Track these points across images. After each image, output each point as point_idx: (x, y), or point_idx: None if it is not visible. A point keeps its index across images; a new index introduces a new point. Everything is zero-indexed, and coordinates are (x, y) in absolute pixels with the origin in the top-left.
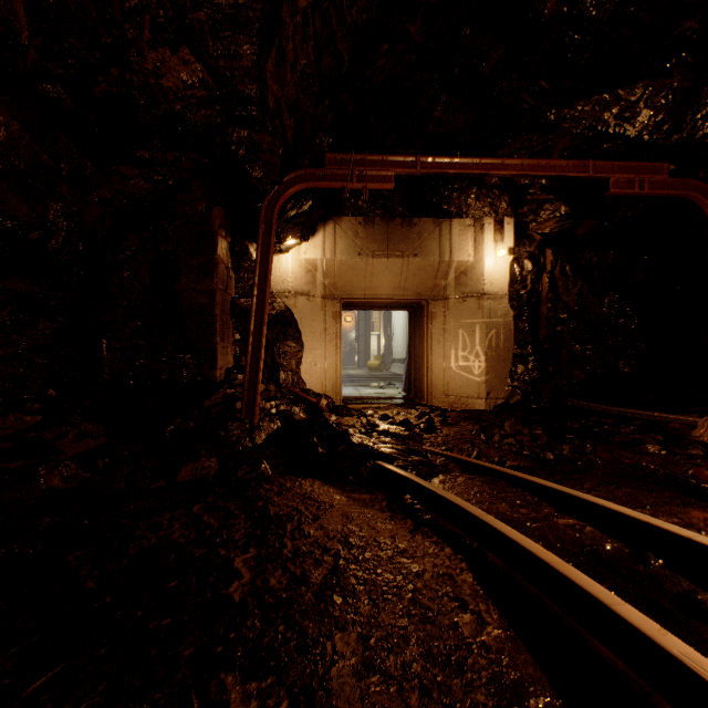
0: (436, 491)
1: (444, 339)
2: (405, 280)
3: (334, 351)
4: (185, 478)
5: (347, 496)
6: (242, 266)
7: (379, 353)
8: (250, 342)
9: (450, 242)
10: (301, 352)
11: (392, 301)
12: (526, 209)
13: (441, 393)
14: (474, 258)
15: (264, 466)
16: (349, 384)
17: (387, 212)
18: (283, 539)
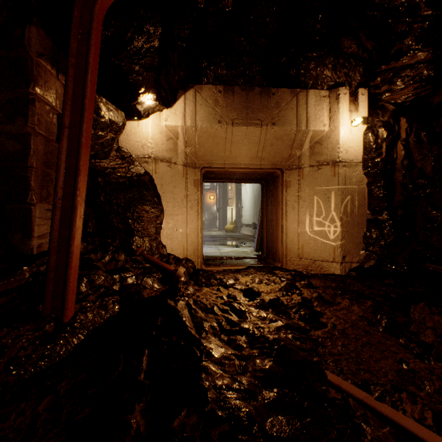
0: None
1: (298, 205)
2: (262, 149)
3: (195, 216)
4: None
5: None
6: None
7: (233, 220)
8: (58, 199)
9: (307, 112)
10: (160, 217)
11: (249, 170)
12: (379, 80)
13: (296, 256)
14: (329, 127)
15: None
16: (211, 243)
17: (246, 81)
18: None
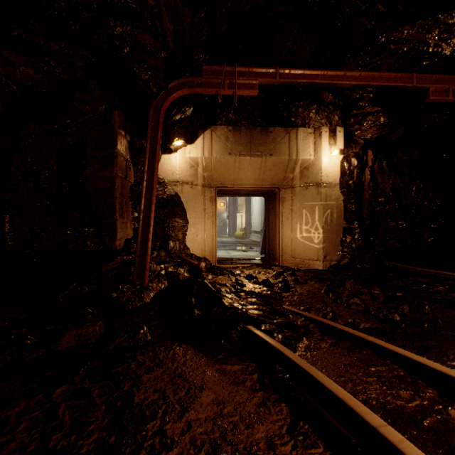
0: (312, 374)
1: (291, 216)
2: (263, 173)
3: (211, 225)
4: (67, 345)
5: (219, 368)
6: (140, 160)
7: (243, 227)
8: (141, 218)
9: (297, 145)
10: (186, 226)
11: (253, 189)
12: (352, 121)
13: (290, 256)
14: (314, 157)
15: (143, 331)
16: (222, 248)
17: (250, 123)
18: (139, 453)
